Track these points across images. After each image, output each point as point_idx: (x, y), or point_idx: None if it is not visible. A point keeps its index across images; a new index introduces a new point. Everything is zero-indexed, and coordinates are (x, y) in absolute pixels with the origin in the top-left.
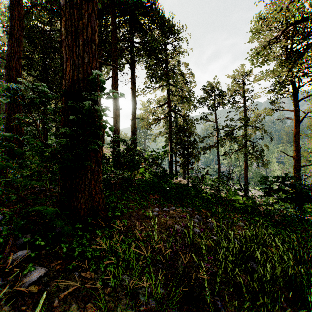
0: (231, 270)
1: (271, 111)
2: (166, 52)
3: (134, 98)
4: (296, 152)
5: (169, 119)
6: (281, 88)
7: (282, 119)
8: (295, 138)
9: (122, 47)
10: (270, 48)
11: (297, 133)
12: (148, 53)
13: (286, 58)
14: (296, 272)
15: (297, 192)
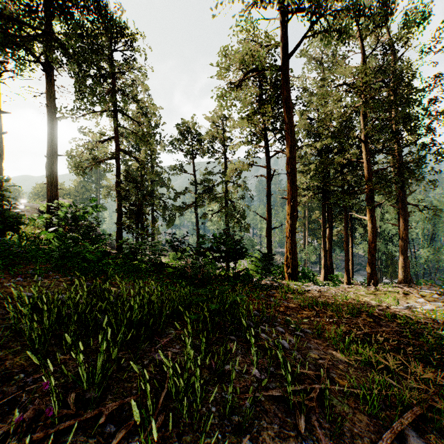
0: (50, 323)
1: (247, 165)
2: (110, 63)
3: (53, 122)
4: (268, 213)
5: (116, 162)
6: (251, 140)
7: (257, 176)
8: (267, 198)
9: (26, 31)
10: (238, 92)
11: (269, 193)
12: (66, 55)
13: (258, 108)
14: (144, 316)
15: (229, 249)
